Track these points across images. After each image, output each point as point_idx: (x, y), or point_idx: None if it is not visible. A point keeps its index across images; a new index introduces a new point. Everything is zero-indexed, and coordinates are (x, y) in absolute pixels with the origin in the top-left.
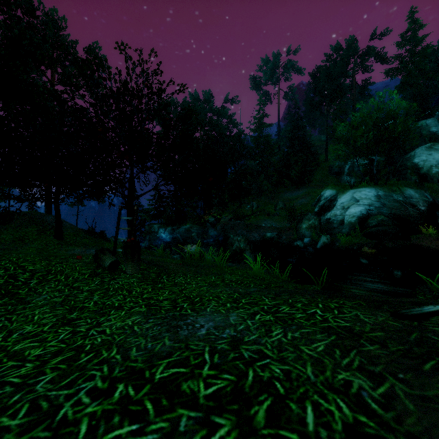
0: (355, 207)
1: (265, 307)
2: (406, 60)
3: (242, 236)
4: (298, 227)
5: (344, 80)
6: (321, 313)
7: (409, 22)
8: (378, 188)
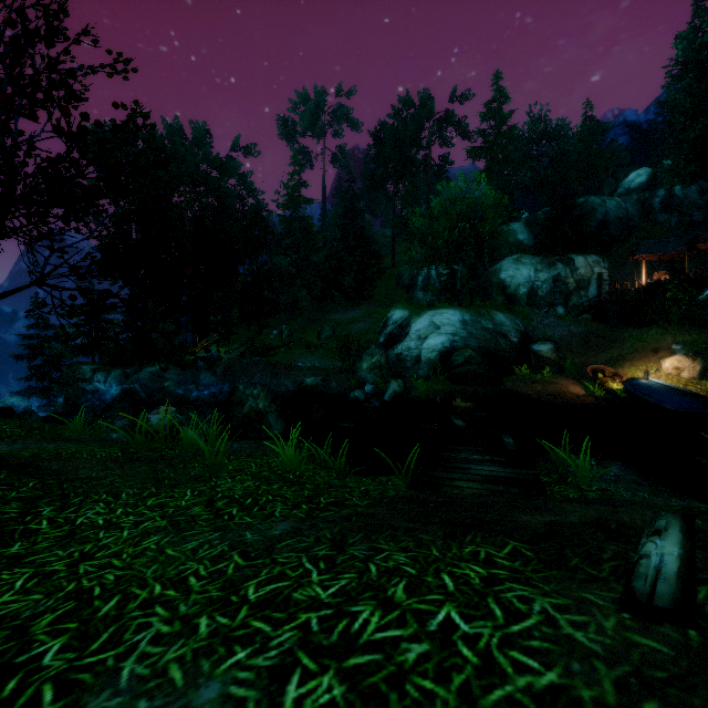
0: (436, 337)
1: (314, 622)
2: (491, 139)
3: (262, 388)
4: (355, 367)
5: (417, 152)
6: (466, 628)
7: (495, 89)
8: (464, 311)
